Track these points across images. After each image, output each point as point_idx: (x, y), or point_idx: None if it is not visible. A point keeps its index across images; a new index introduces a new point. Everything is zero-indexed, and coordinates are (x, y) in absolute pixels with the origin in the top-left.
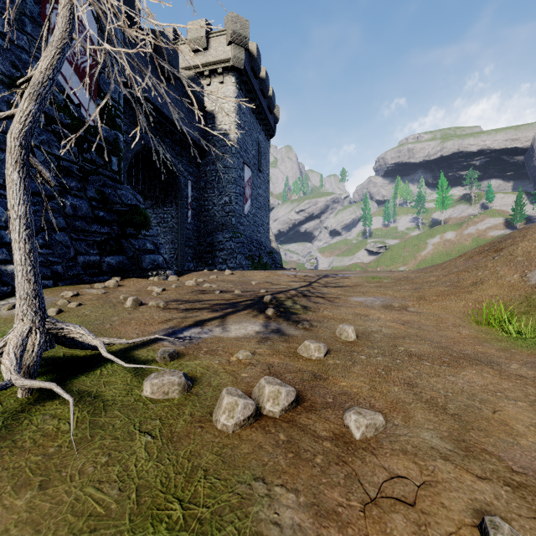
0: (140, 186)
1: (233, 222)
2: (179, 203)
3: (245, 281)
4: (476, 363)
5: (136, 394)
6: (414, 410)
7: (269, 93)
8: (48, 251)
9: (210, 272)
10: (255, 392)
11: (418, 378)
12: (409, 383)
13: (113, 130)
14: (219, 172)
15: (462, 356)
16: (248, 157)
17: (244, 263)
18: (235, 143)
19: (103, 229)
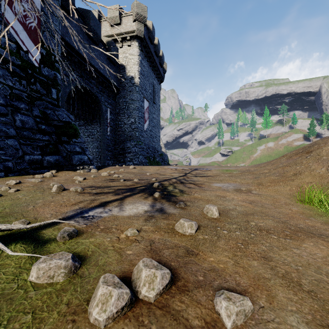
0: (75, 111)
1: (137, 135)
2: (102, 123)
3: (143, 173)
4: (310, 236)
5: (23, 279)
6: (275, 288)
7: (160, 54)
8: (2, 152)
9: (120, 167)
10: (134, 273)
11: (271, 252)
12: (264, 256)
13: (53, 71)
14: (127, 103)
15: (299, 229)
16: (146, 94)
17: (143, 161)
18: (138, 85)
19: (44, 137)
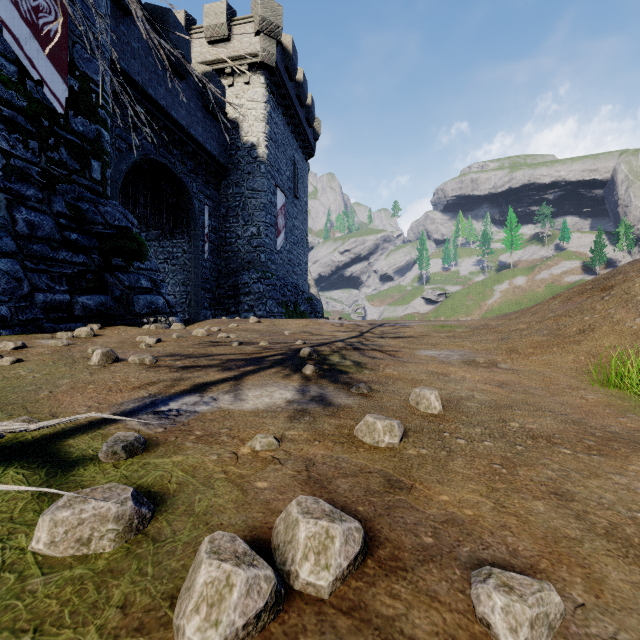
0: (140, 210)
1: (262, 259)
2: (193, 234)
3: (276, 331)
4: (639, 449)
5: (16, 548)
6: (598, 560)
7: (307, 101)
8: None
9: (230, 320)
10: (277, 531)
11: (567, 482)
12: (556, 491)
13: (94, 124)
14: (244, 195)
15: (611, 436)
16: (281, 179)
17: (275, 310)
18: (265, 160)
19: (76, 258)
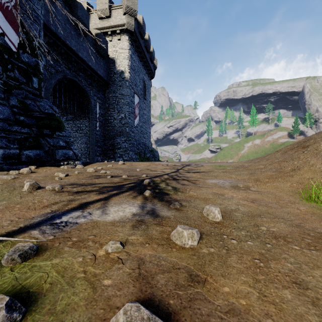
0: (62, 104)
1: (127, 130)
2: (90, 117)
3: (132, 169)
4: None
5: None
6: None
7: (150, 50)
8: None
9: (109, 162)
10: None
11: (301, 273)
12: (296, 281)
13: (34, 58)
14: (117, 97)
15: (319, 235)
16: (137, 89)
17: (134, 157)
18: (128, 79)
19: (23, 130)
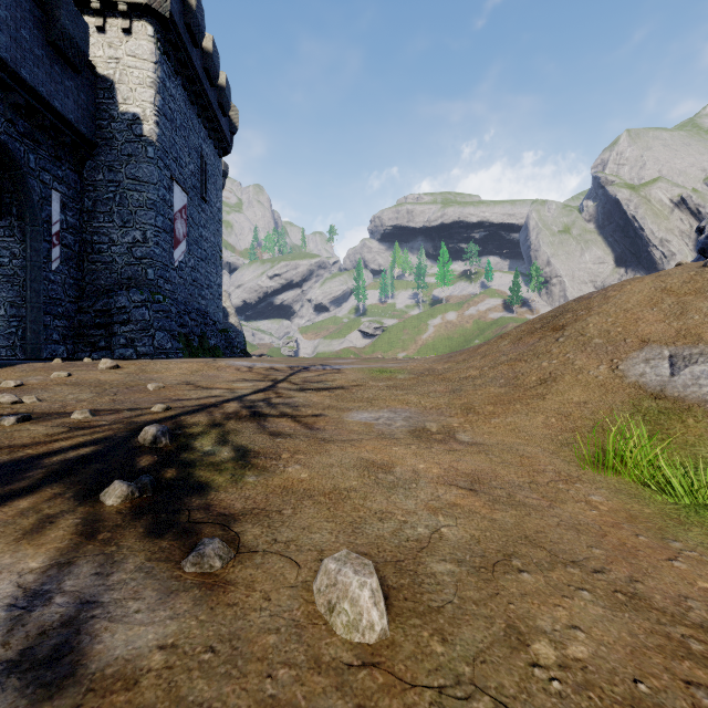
0: None
1: (149, 275)
2: (28, 231)
3: (136, 383)
4: None
5: None
6: None
7: (220, 81)
8: None
9: (66, 364)
10: None
11: None
12: None
13: None
14: (121, 185)
15: None
16: (181, 173)
17: (168, 346)
18: (154, 141)
19: None
